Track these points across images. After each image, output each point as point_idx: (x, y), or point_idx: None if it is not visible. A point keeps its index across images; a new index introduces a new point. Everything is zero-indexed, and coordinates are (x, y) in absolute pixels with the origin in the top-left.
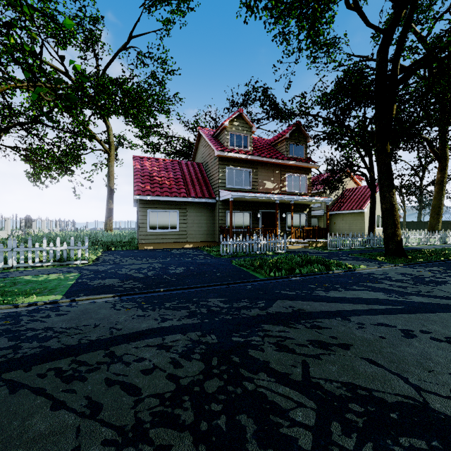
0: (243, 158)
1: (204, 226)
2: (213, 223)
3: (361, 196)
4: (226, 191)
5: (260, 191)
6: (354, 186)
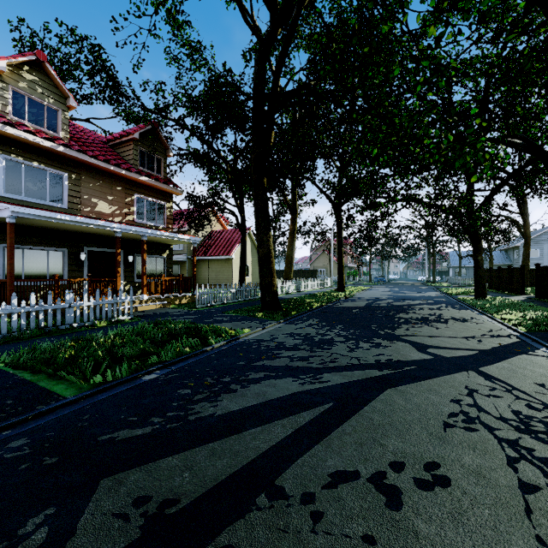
0: (47, 148)
1: None
2: None
3: (228, 241)
4: None
5: (86, 214)
6: (220, 228)
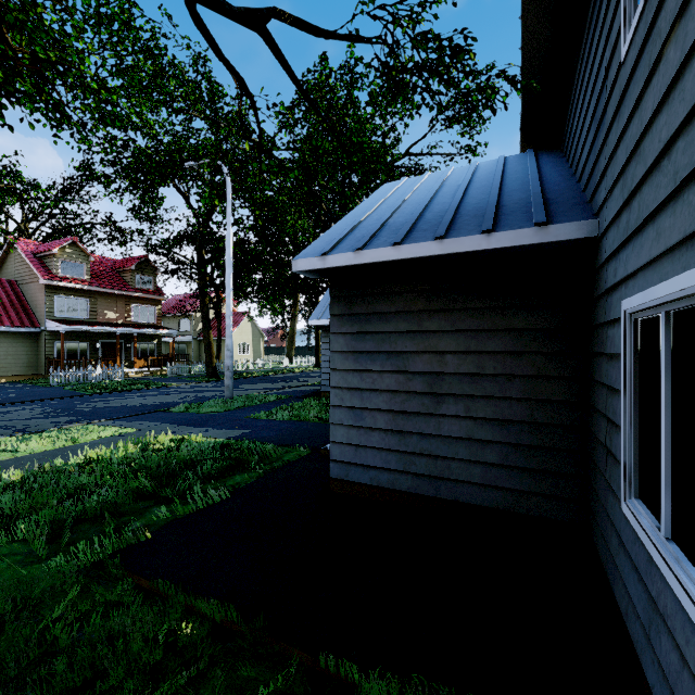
0: (78, 288)
1: (24, 358)
2: (36, 354)
3: None
4: (56, 323)
5: (100, 321)
6: None
